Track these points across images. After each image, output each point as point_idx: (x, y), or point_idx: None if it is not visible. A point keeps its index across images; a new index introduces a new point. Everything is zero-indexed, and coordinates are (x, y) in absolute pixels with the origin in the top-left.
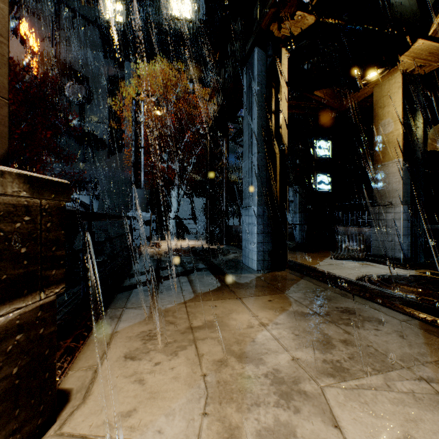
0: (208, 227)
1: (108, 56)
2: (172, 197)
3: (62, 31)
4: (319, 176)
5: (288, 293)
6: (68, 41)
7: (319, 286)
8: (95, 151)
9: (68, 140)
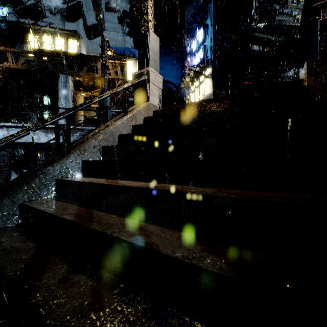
0: None
1: None
2: None
3: None
4: (44, 112)
5: None
6: None
7: None
8: None
9: None
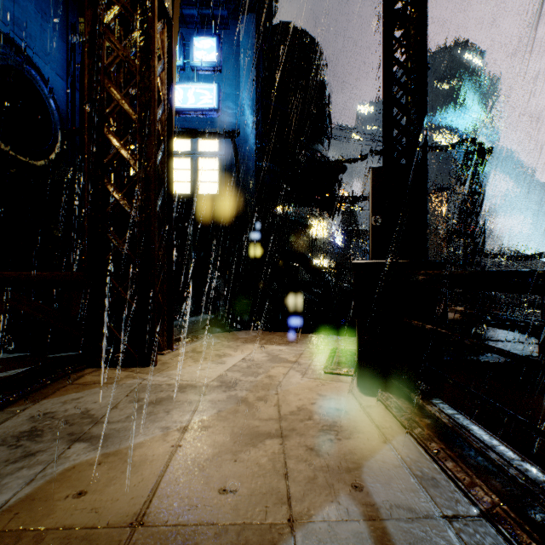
0: None
1: None
2: None
3: None
4: None
5: None
6: None
7: None
8: None
9: None
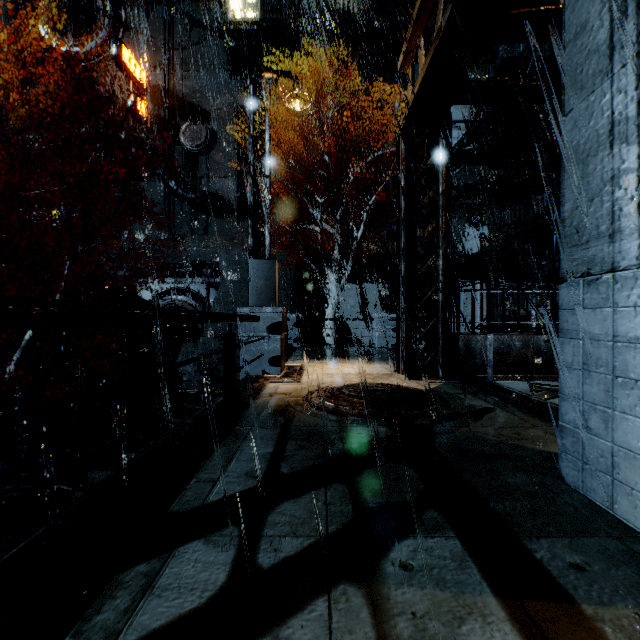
0: (400, 337)
1: (236, 76)
2: (329, 282)
3: (177, 52)
4: None
5: None
6: (184, 65)
7: None
8: (218, 219)
9: (185, 207)
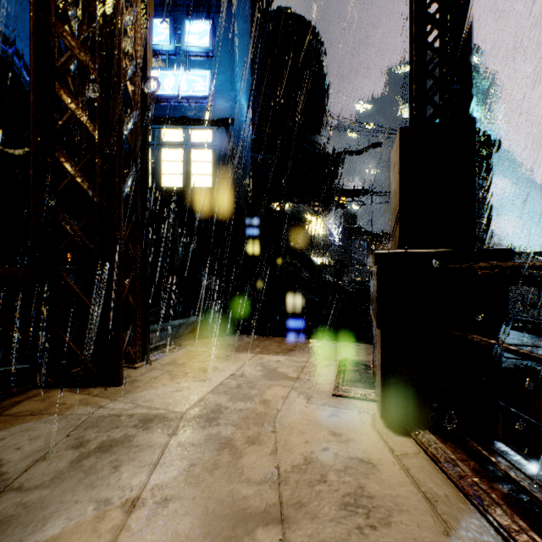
0: None
1: None
2: None
3: None
4: None
5: None
6: None
7: None
8: None
9: None
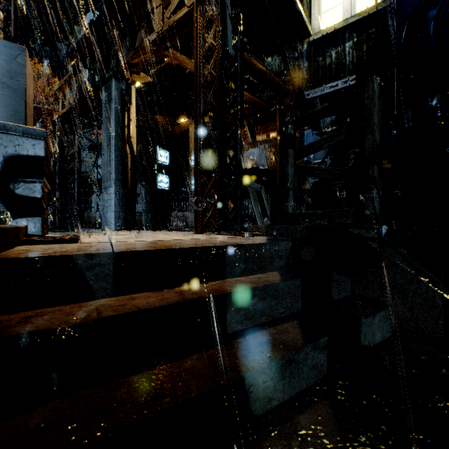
0: (56, 212)
1: None
2: None
3: None
4: (160, 177)
5: (136, 232)
6: None
7: (154, 231)
8: None
9: None
